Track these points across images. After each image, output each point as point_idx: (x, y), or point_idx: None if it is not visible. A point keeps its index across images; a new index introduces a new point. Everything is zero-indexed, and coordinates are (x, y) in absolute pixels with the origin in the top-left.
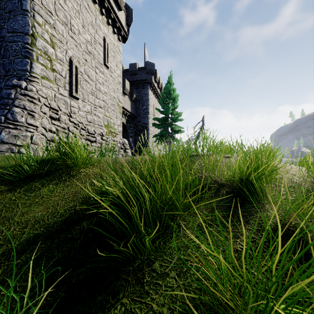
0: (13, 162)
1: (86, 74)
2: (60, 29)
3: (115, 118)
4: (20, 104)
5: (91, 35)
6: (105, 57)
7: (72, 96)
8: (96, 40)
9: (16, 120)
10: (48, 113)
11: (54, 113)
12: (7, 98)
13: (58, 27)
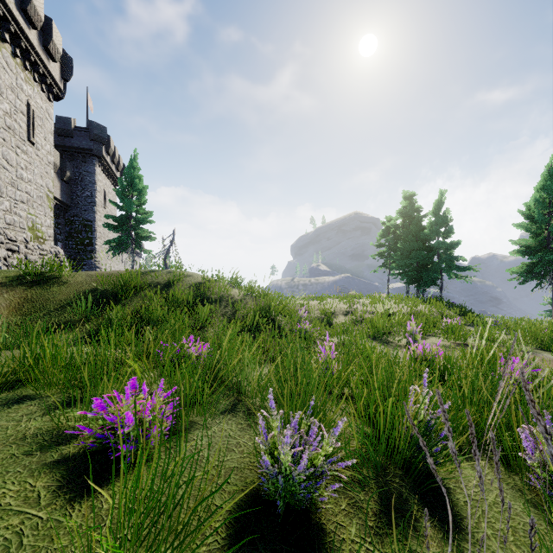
0: (10, 273)
1: (4, 158)
2: None
3: (43, 216)
4: None
5: (10, 102)
6: (30, 130)
7: None
8: (17, 109)
9: None
10: None
11: None
12: None
13: None
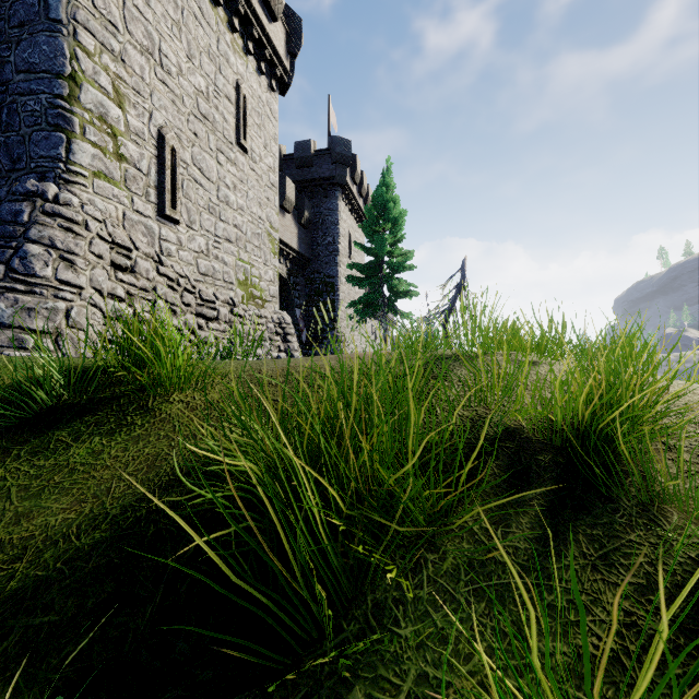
0: (10, 377)
1: (195, 166)
2: (135, 63)
3: (262, 265)
4: (42, 235)
5: (206, 76)
6: (240, 126)
7: (164, 217)
8: (219, 90)
9: (33, 273)
10: (108, 256)
11: (121, 255)
12: (13, 222)
13: (132, 60)
